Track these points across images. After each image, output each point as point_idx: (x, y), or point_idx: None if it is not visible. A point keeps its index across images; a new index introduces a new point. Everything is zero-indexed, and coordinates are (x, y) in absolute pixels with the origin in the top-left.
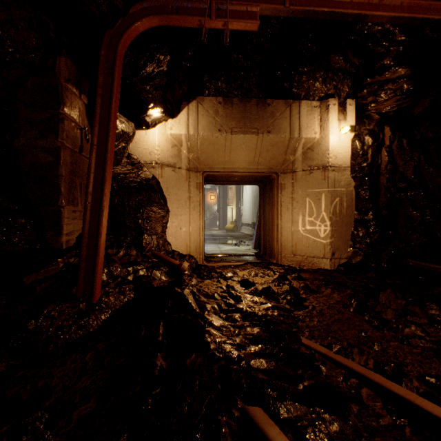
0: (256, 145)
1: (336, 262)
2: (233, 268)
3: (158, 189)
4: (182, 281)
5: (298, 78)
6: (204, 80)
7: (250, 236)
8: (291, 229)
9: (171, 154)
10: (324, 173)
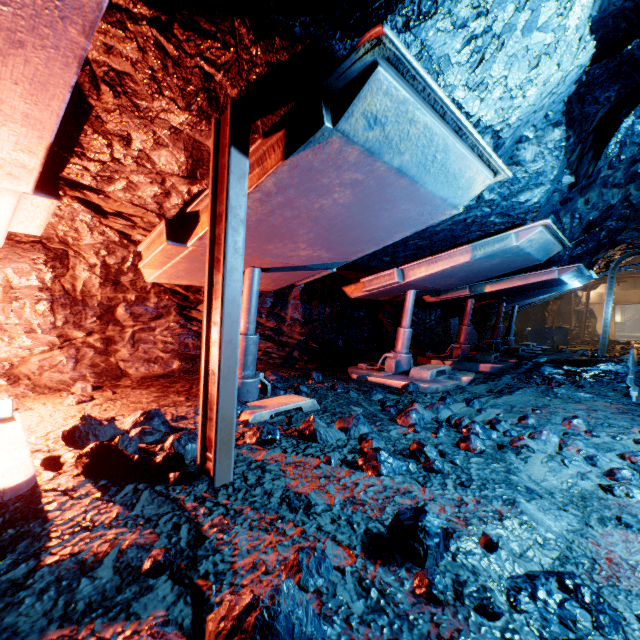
0: None
1: None
2: None
3: (593, 313)
4: None
5: None
6: None
7: None
8: None
9: (597, 299)
10: None
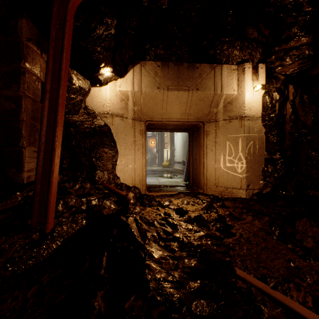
0: (187, 99)
1: (250, 192)
2: (169, 197)
3: (109, 134)
4: (128, 209)
5: (220, 46)
6: (146, 48)
7: (181, 171)
8: (215, 166)
9: (120, 106)
10: (240, 122)
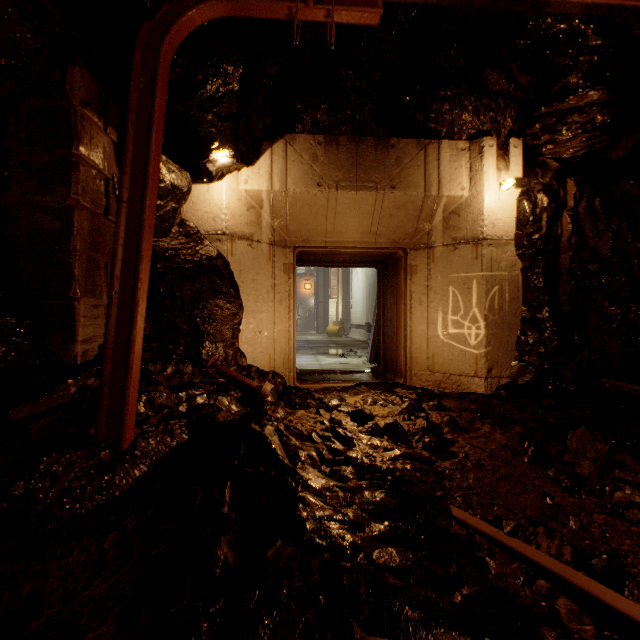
0: (374, 206)
1: (494, 383)
2: (339, 392)
3: (227, 273)
4: (263, 413)
5: (436, 106)
6: (296, 109)
7: (363, 343)
8: (426, 334)
9: (247, 220)
10: (475, 249)
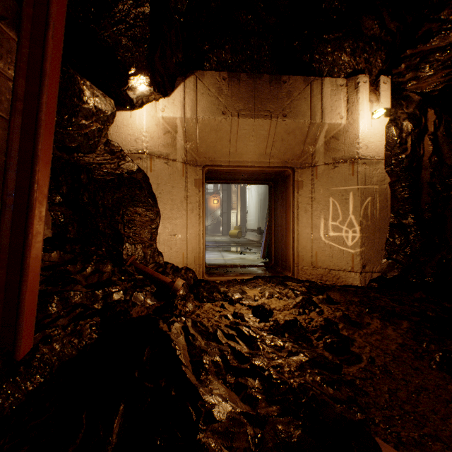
0: (269, 132)
1: (367, 277)
2: (240, 284)
3: (145, 185)
4: (173, 307)
5: (320, 48)
6: (205, 50)
7: (256, 243)
8: (311, 236)
9: (164, 142)
10: (352, 167)
